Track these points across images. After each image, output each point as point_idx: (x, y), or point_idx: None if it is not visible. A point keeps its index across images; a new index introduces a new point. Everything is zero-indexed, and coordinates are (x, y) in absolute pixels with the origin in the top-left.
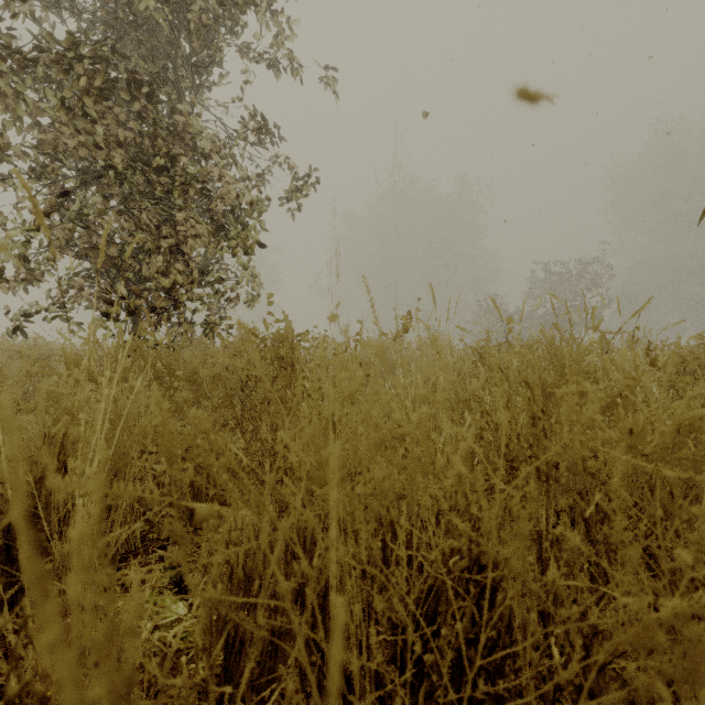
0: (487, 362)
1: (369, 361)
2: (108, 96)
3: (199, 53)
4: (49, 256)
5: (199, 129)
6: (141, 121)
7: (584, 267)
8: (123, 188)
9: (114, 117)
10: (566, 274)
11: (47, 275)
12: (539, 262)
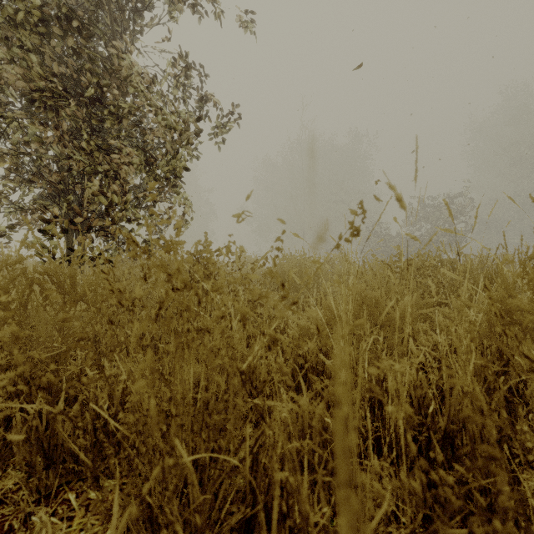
0: (405, 277)
1: (284, 275)
2: (50, 37)
3: (136, 6)
4: (4, 182)
5: (134, 69)
6: (80, 59)
7: (451, 200)
8: (72, 125)
9: (54, 54)
10: (437, 206)
11: (6, 200)
12: (415, 196)
